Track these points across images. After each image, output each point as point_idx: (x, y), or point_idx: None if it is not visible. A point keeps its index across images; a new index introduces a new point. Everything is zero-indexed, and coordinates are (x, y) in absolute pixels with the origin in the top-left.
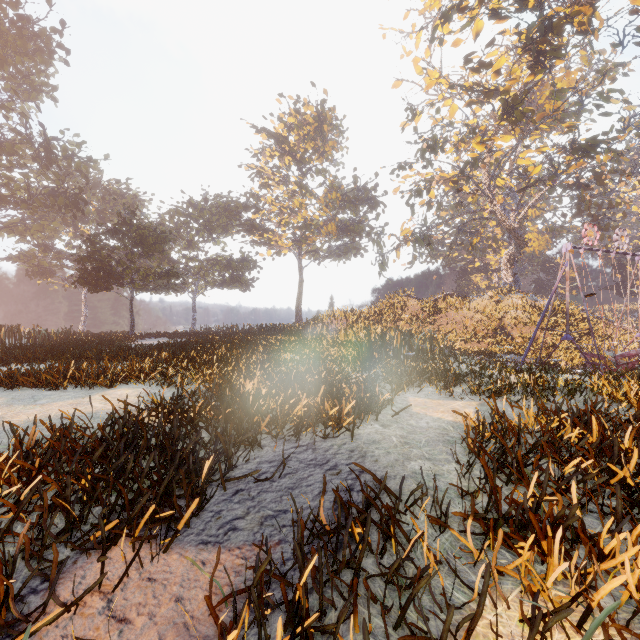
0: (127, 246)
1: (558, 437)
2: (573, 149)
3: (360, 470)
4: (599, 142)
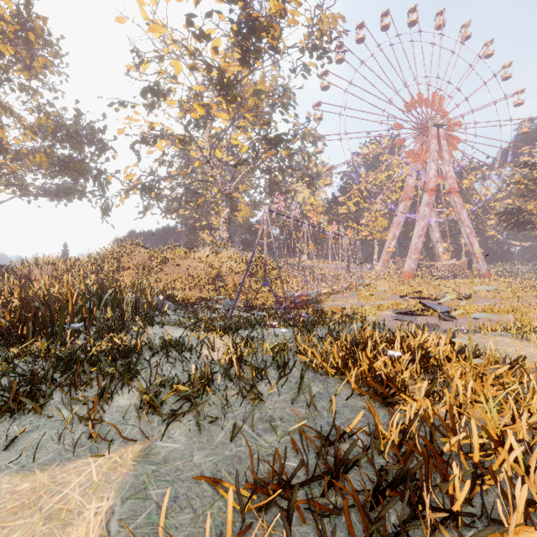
0: None
1: None
2: (267, 140)
3: None
4: (282, 139)
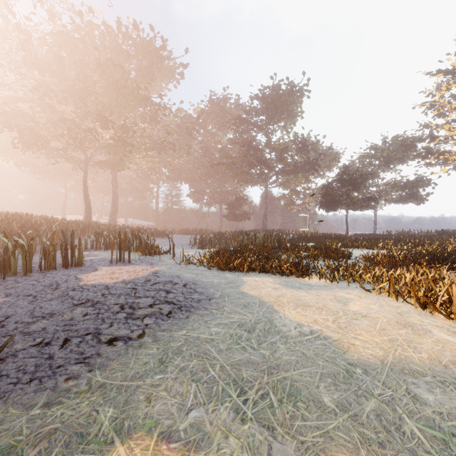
0: (344, 186)
1: None
2: None
3: None
4: None
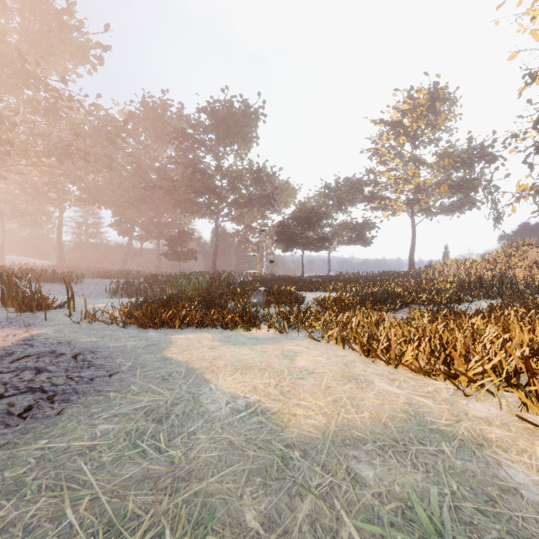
0: (301, 224)
1: None
2: None
3: None
4: None
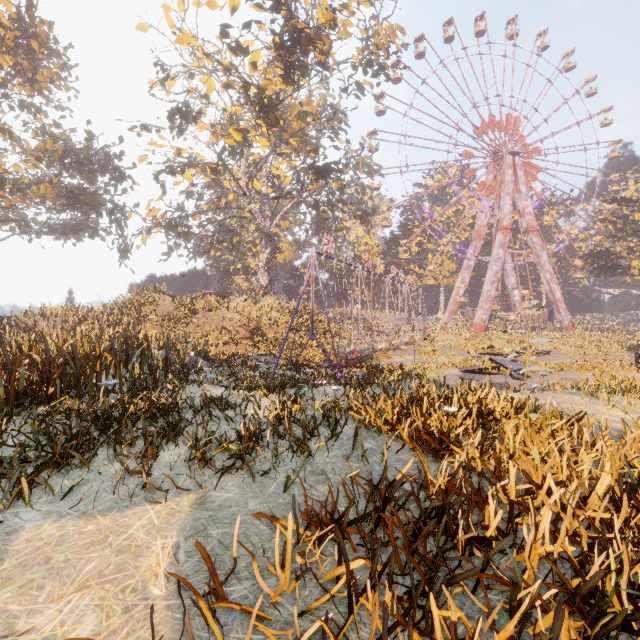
0: None
1: None
2: (315, 170)
3: None
4: (332, 169)
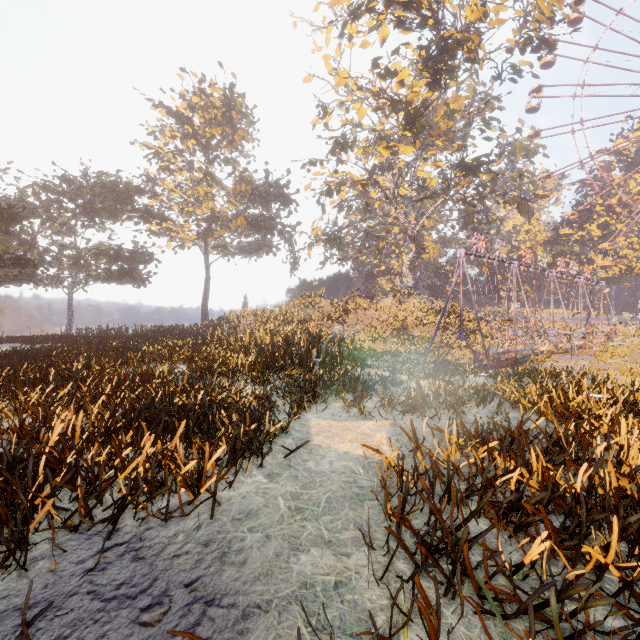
0: None
1: (493, 479)
2: (462, 166)
3: (208, 597)
4: (483, 162)
